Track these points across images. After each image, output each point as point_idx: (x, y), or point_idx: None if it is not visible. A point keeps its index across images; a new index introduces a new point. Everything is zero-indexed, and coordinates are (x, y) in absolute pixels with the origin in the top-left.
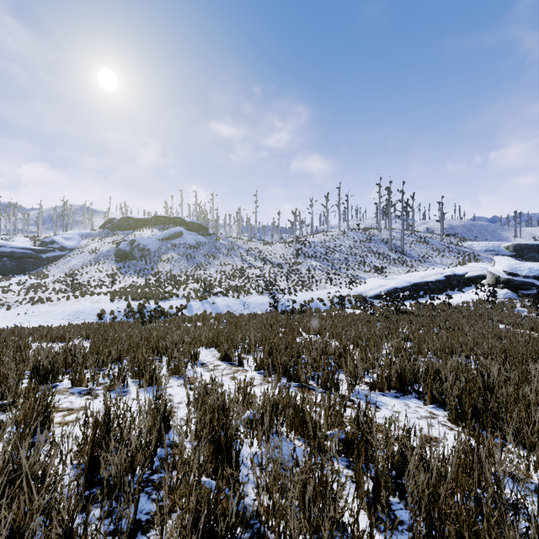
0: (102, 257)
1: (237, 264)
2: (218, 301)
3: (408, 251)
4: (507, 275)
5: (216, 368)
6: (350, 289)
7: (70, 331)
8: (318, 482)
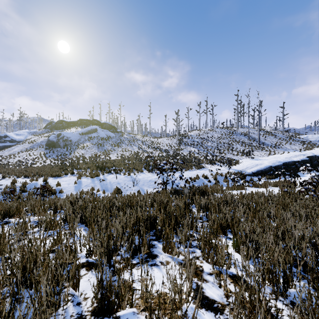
0: (36, 146)
1: (134, 151)
2: (109, 177)
3: (262, 140)
4: None
5: None
6: (230, 167)
7: None
8: None
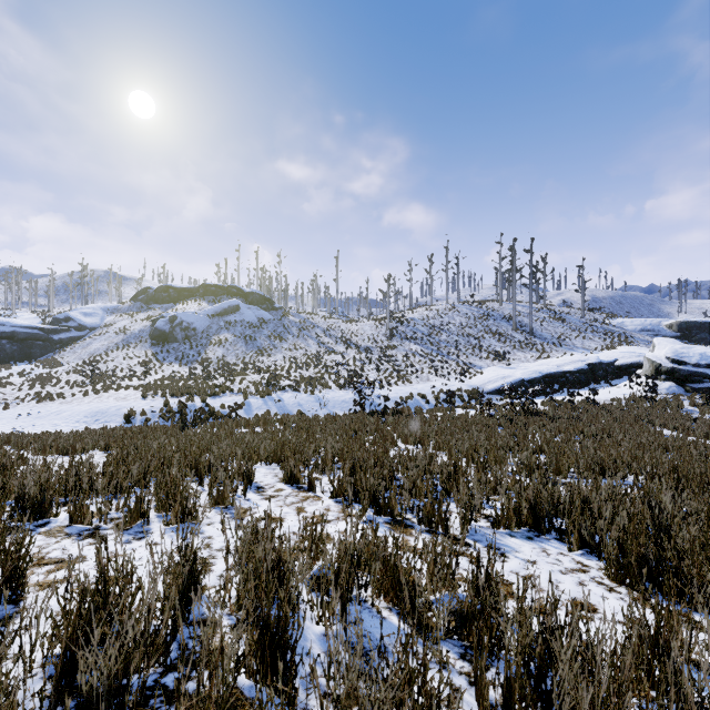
0: (133, 339)
1: (311, 349)
2: (286, 397)
3: (538, 331)
4: (671, 363)
5: (276, 494)
6: (462, 381)
7: (83, 439)
8: (418, 692)
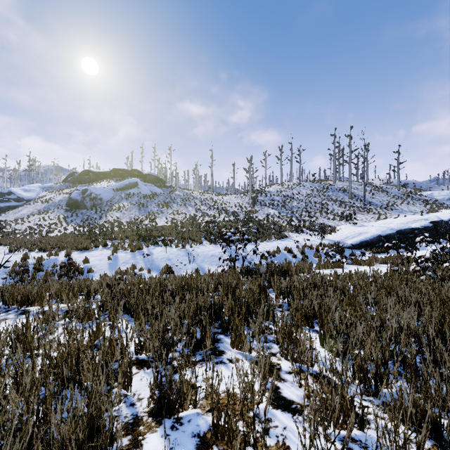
0: (53, 206)
1: (190, 213)
2: (156, 251)
3: (369, 199)
4: None
5: None
6: (323, 237)
7: None
8: None
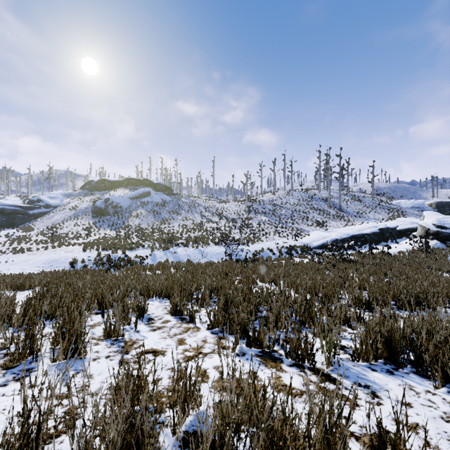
0: (80, 213)
1: (196, 219)
2: (179, 250)
3: (344, 208)
4: (436, 228)
5: (163, 325)
6: (296, 240)
7: (31, 279)
8: None
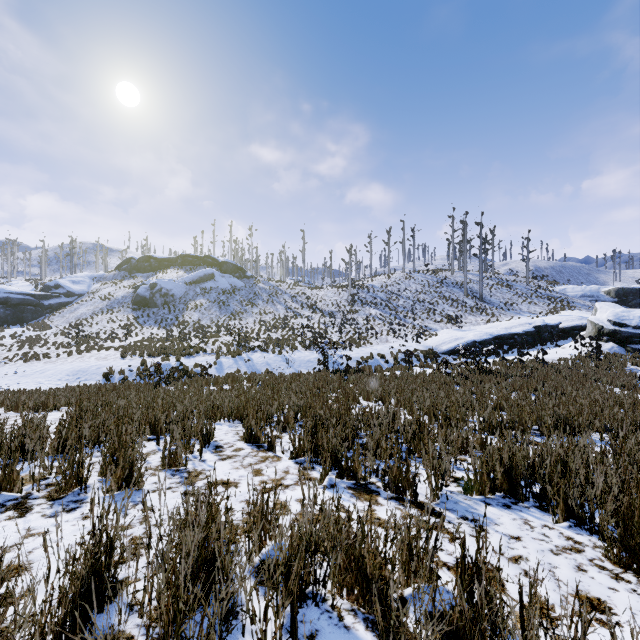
0: (116, 304)
1: (279, 313)
2: (255, 357)
3: (487, 297)
4: (612, 326)
5: (234, 454)
6: (418, 342)
7: (55, 397)
8: None
